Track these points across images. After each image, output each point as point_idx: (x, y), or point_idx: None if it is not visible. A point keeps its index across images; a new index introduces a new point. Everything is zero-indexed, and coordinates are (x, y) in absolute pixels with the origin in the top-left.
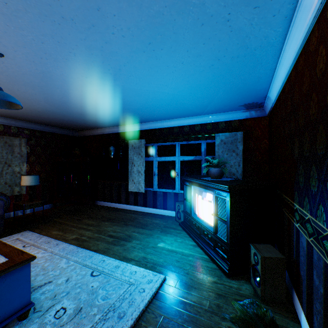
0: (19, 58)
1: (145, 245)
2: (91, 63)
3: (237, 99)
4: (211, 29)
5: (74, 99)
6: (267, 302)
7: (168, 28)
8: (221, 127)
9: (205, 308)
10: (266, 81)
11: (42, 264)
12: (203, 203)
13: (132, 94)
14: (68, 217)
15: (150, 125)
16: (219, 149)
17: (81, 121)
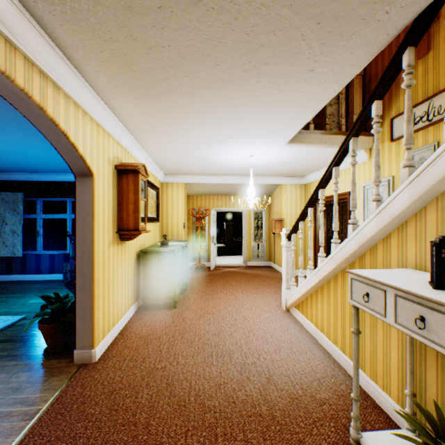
0: None
1: (13, 304)
2: None
3: None
4: None
5: None
6: None
7: (17, 127)
8: None
9: None
10: None
11: None
12: None
13: None
14: None
15: (32, 176)
16: None
17: None
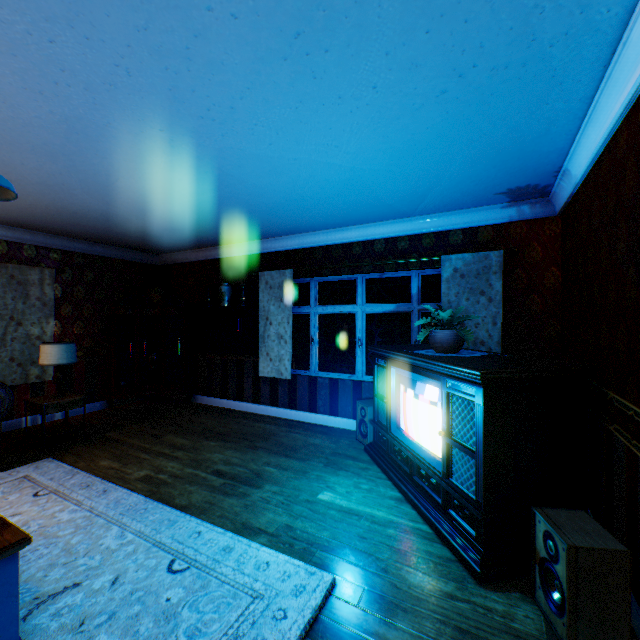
0: (8, 85)
1: (292, 496)
2: (168, 94)
3: (493, 177)
4: None
5: (141, 184)
6: None
7: None
8: (455, 242)
9: None
10: (566, 130)
11: (66, 539)
12: (418, 406)
13: (264, 170)
14: (135, 429)
15: (304, 239)
16: (450, 288)
17: (162, 232)
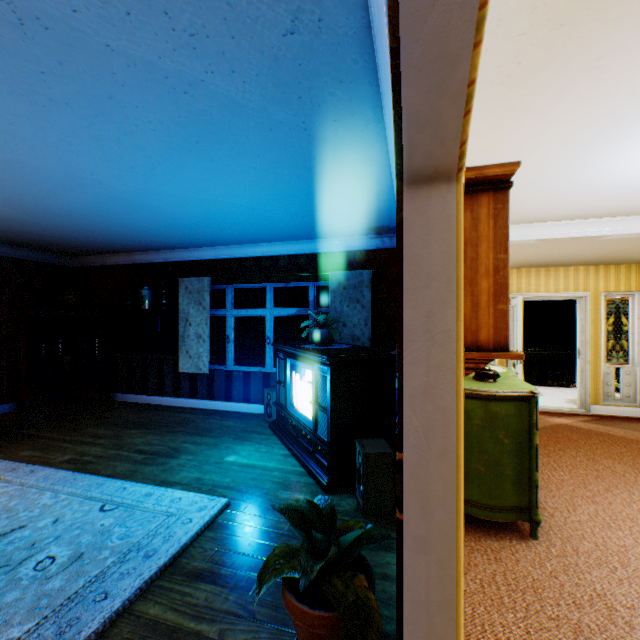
0: None
1: (204, 460)
2: (102, 157)
3: (356, 220)
4: (286, 136)
5: (66, 204)
6: (370, 516)
7: (223, 128)
8: (340, 262)
9: (281, 532)
10: (388, 199)
11: (4, 504)
12: (302, 385)
13: (180, 203)
14: (53, 426)
15: (221, 251)
16: (336, 297)
17: (81, 239)
